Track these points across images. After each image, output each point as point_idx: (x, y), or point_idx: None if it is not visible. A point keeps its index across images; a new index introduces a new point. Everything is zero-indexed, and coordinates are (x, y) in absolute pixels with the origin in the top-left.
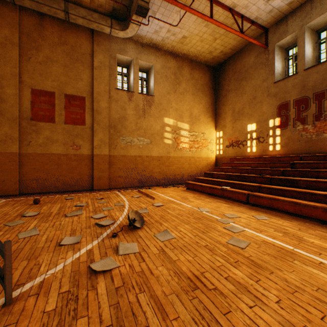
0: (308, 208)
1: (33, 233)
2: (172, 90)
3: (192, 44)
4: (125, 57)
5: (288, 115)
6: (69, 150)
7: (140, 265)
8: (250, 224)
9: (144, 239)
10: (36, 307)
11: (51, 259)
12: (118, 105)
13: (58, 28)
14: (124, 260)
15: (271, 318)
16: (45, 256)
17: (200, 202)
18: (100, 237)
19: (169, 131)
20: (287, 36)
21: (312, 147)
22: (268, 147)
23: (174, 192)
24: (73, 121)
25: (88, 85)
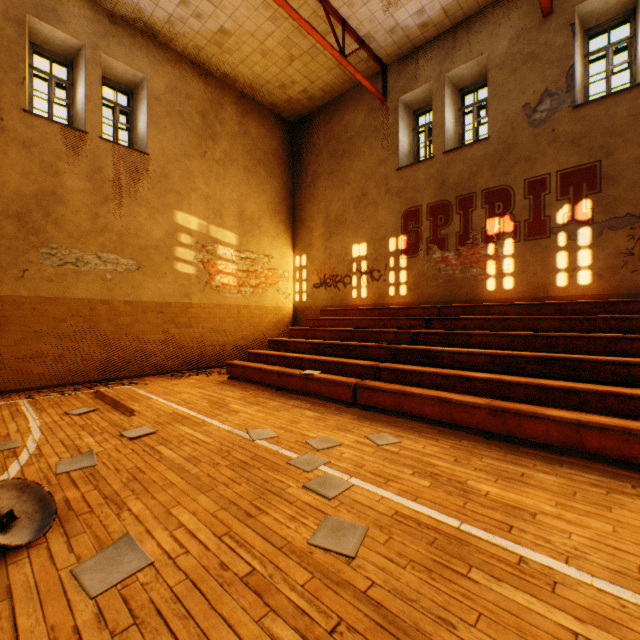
0: (464, 408)
1: None
2: (197, 151)
3: (244, 56)
4: (60, 34)
5: (420, 231)
6: None
7: None
8: (364, 461)
9: (19, 604)
10: None
11: None
12: (32, 158)
13: None
14: None
15: None
16: None
17: (254, 412)
18: None
19: (189, 243)
20: (419, 87)
21: (455, 291)
22: (388, 289)
23: (197, 390)
24: None
25: None
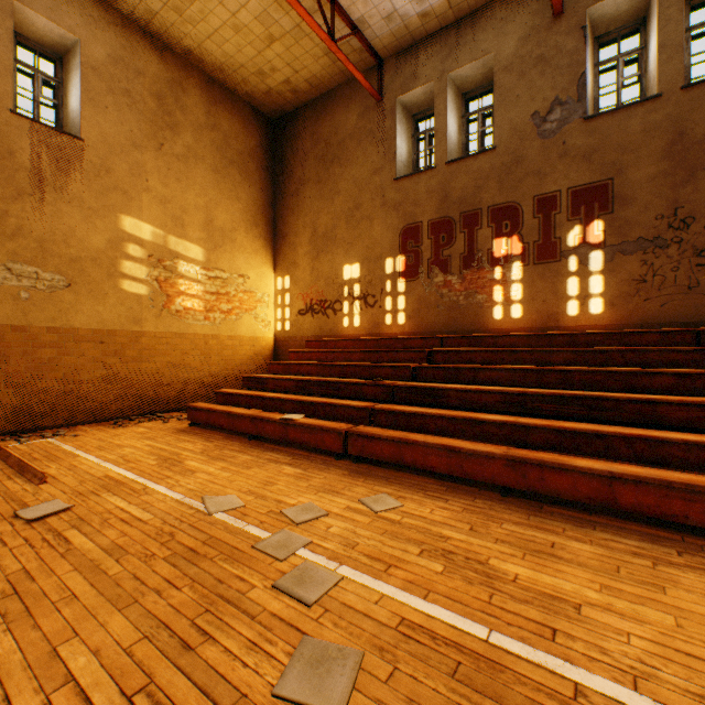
0: (477, 459)
1: None
2: (150, 141)
3: (212, 29)
4: None
5: (421, 251)
6: None
7: None
8: (357, 538)
9: None
10: None
11: None
12: None
13: None
14: None
15: None
16: None
17: (216, 471)
18: None
19: (140, 257)
20: (419, 87)
21: (459, 320)
22: (384, 317)
23: (146, 442)
24: None
25: None
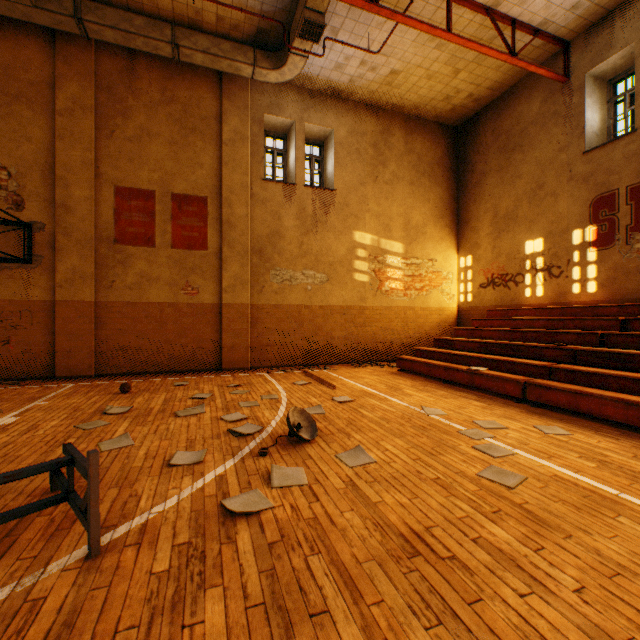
0: None
1: (124, 442)
2: (369, 178)
3: (410, 85)
4: (280, 120)
5: (616, 219)
6: (180, 297)
7: (311, 507)
8: (528, 441)
9: (317, 461)
10: (137, 565)
11: (156, 489)
12: (266, 210)
13: (160, 75)
14: (282, 497)
15: (562, 617)
16: (146, 482)
17: (424, 397)
18: (238, 455)
19: (363, 256)
20: (613, 54)
21: None
22: (570, 286)
23: (375, 377)
24: (186, 243)
25: (212, 176)
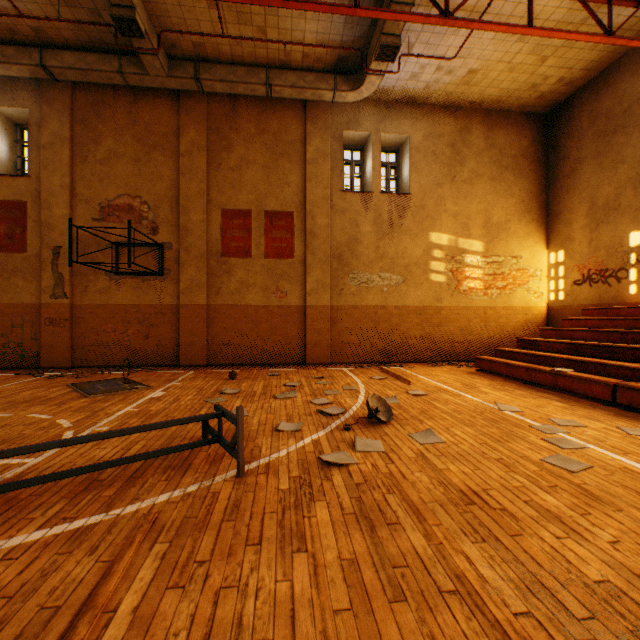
0: None
1: None
2: (446, 178)
3: (490, 81)
4: (358, 134)
5: None
6: (271, 300)
7: (388, 466)
8: (605, 439)
9: (392, 438)
10: (268, 484)
11: (271, 444)
12: (345, 219)
13: (255, 111)
14: (364, 458)
15: (589, 554)
16: (263, 439)
17: (500, 395)
18: (328, 428)
19: (440, 257)
20: None
21: None
22: None
23: (450, 375)
24: (276, 253)
25: (297, 192)
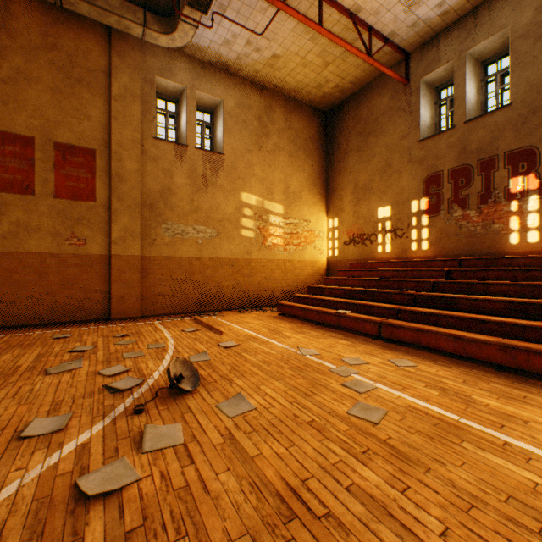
0: (475, 344)
1: None
2: (255, 146)
3: (289, 70)
4: (172, 84)
5: (441, 193)
6: (64, 247)
7: (184, 472)
8: (386, 375)
9: (197, 414)
10: None
11: None
12: (158, 167)
13: (41, 19)
14: (152, 464)
15: None
16: None
17: (301, 338)
18: (110, 416)
19: (250, 215)
20: (440, 67)
21: (476, 245)
22: (410, 245)
23: (259, 321)
24: (71, 194)
25: (100, 128)
